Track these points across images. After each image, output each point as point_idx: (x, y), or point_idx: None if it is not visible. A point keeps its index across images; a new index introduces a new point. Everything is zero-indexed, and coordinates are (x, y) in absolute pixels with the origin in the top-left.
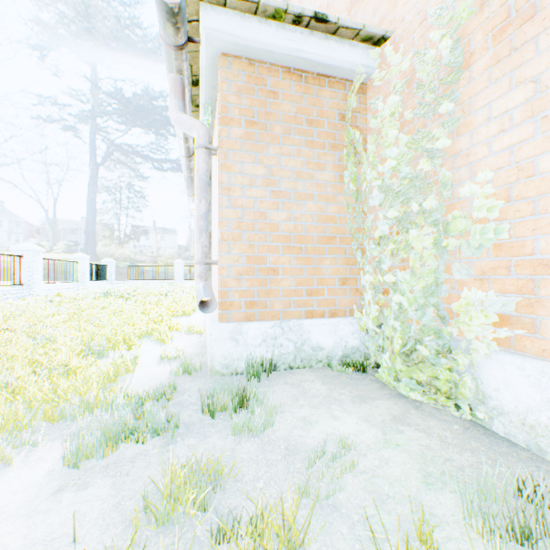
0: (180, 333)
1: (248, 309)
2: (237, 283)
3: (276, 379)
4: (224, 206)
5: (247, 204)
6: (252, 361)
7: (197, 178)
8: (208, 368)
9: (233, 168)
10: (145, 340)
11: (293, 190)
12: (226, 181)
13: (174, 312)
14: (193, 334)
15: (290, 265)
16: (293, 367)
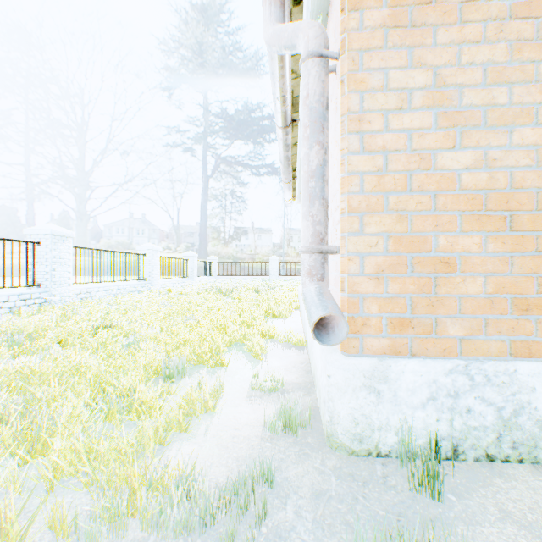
0: (275, 344)
1: (394, 333)
2: (374, 285)
3: (471, 492)
4: (351, 151)
5: (392, 143)
6: (407, 434)
7: (304, 110)
8: (321, 424)
9: (367, 82)
10: (235, 351)
11: (484, 107)
12: (354, 106)
13: (268, 312)
14: (292, 347)
15: (477, 253)
16: (494, 457)
